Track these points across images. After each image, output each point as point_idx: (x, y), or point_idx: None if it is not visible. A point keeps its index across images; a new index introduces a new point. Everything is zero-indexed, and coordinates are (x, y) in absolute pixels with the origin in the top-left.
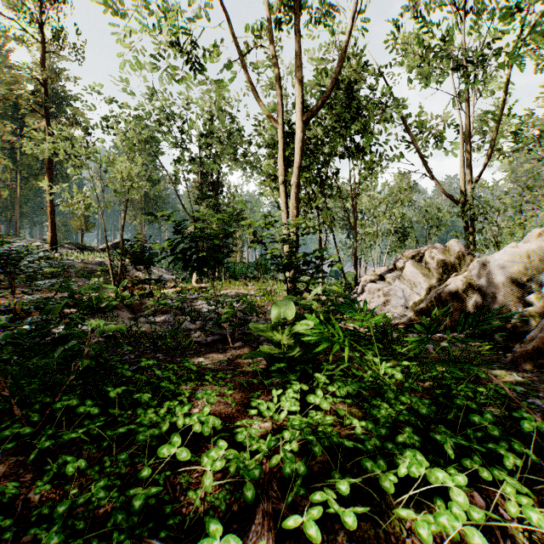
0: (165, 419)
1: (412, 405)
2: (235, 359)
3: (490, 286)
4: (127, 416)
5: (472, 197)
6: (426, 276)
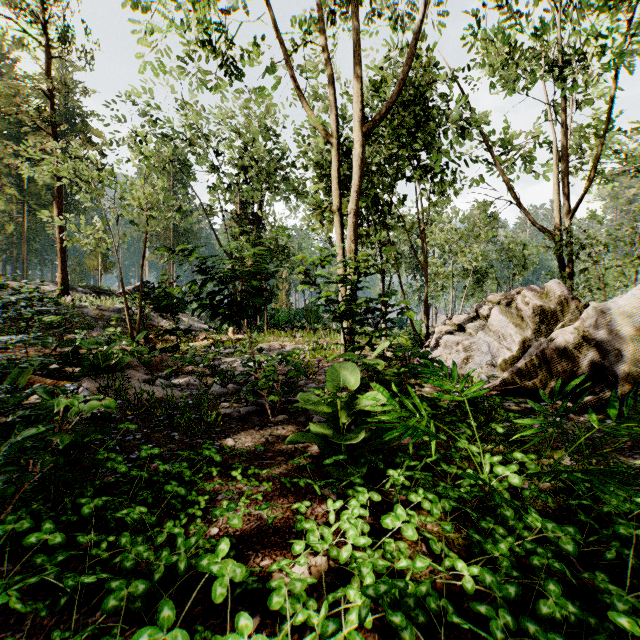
0: (159, 558)
1: (548, 534)
2: (275, 440)
3: (613, 341)
4: (112, 541)
5: (570, 229)
6: (518, 327)
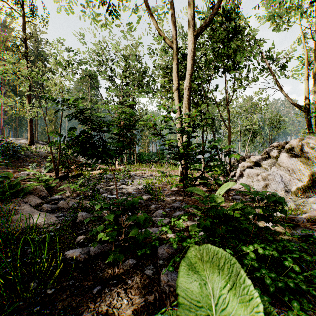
0: None
1: None
2: None
3: None
4: None
5: None
6: (305, 164)
